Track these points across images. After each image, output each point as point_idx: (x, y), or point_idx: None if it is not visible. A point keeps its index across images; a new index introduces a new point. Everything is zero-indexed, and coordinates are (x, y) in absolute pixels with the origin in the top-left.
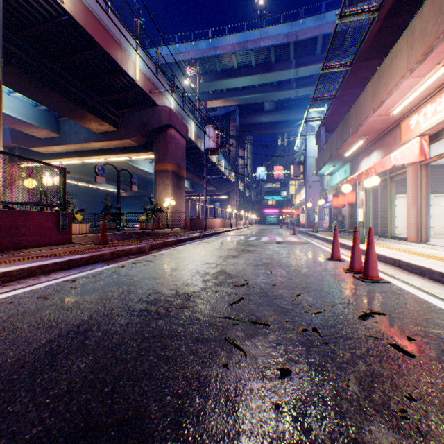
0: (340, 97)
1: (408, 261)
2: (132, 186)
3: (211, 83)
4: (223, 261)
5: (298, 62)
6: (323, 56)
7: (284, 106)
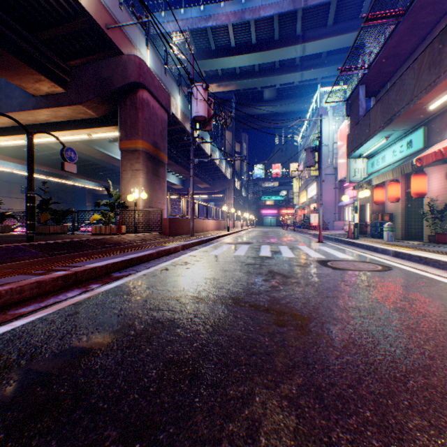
0: (415, 13)
1: None
2: (64, 164)
3: (204, 61)
4: None
5: (306, 36)
6: (335, 28)
7: (286, 95)
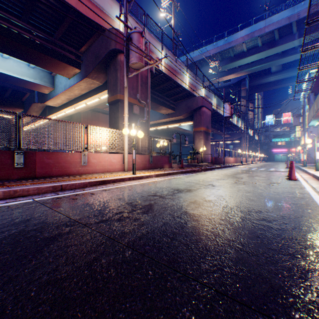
0: None
1: (316, 175)
2: (185, 142)
3: (226, 65)
4: (234, 175)
5: (301, 33)
6: None
7: (290, 65)
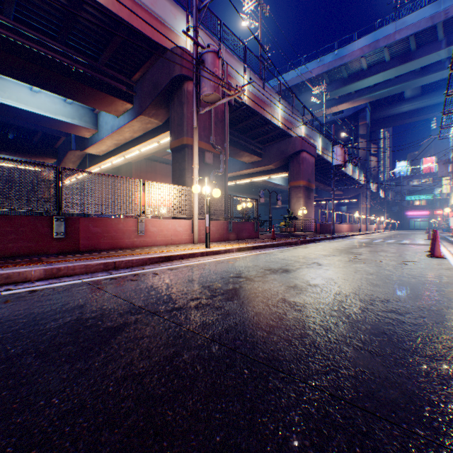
0: None
1: None
2: (277, 202)
3: (337, 90)
4: (349, 249)
5: (450, 39)
6: None
7: (434, 87)
